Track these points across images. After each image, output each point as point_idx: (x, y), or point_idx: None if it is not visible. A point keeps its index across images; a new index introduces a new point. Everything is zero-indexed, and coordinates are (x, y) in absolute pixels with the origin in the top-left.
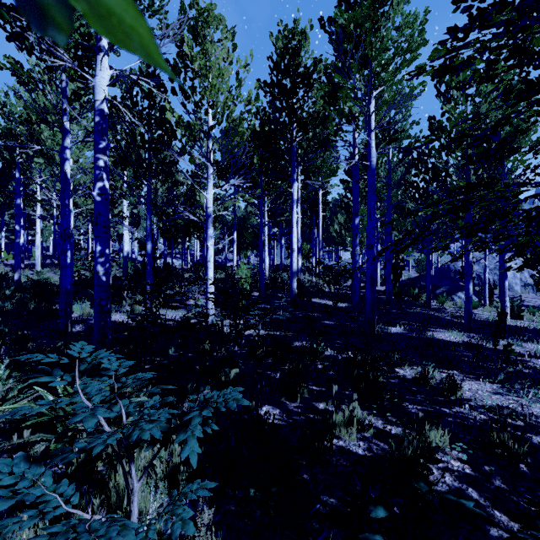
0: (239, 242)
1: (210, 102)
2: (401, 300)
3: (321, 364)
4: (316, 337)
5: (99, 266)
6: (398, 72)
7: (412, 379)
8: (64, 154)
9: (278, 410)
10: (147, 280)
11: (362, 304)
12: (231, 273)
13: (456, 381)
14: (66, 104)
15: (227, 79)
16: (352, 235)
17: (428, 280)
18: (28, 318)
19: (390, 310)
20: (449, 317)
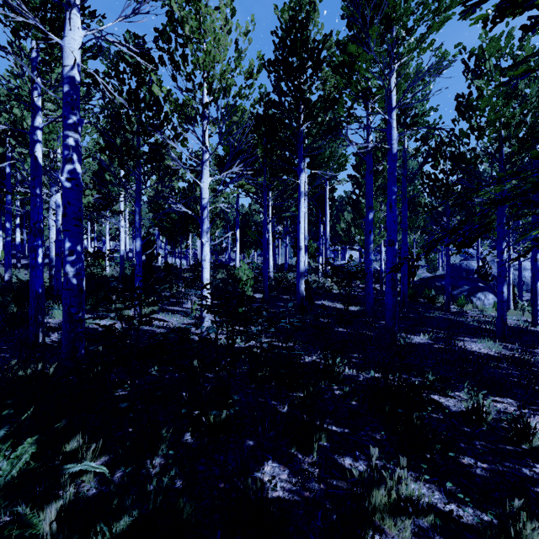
0: (242, 241)
1: (204, 73)
2: (416, 303)
3: (338, 388)
4: (332, 354)
5: (68, 266)
6: (425, 39)
7: (459, 412)
8: (34, 136)
9: (286, 471)
10: (136, 282)
11: (375, 307)
12: (233, 273)
13: (528, 423)
14: (26, 68)
15: (224, 48)
16: (365, 232)
17: (447, 281)
18: (2, 324)
19: (407, 314)
20: (474, 323)
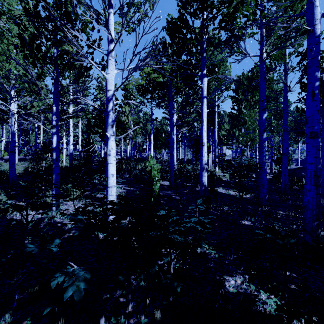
0: (155, 143)
1: None
2: (291, 189)
3: None
4: None
5: None
6: None
7: None
8: None
9: None
10: (53, 175)
11: None
12: None
13: None
14: None
15: None
16: (259, 130)
17: (323, 172)
18: None
19: (293, 201)
20: None
